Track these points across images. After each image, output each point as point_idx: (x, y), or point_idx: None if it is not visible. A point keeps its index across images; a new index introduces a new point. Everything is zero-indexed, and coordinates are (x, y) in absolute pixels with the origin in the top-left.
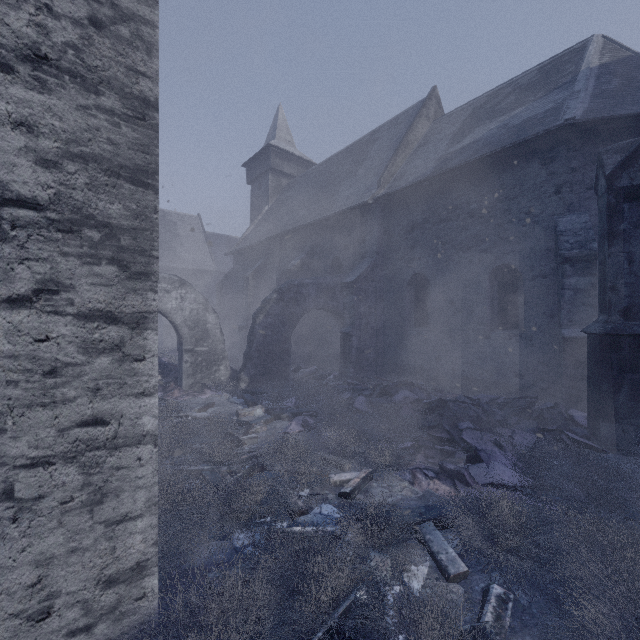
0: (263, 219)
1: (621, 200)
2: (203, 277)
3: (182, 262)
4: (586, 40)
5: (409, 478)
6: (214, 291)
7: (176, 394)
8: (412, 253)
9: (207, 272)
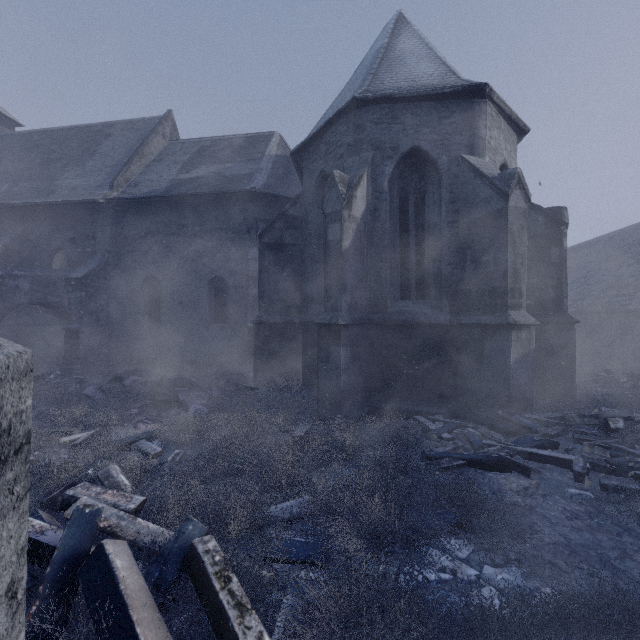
0: None
1: (265, 249)
2: None
3: None
4: (272, 132)
5: (133, 427)
6: None
7: None
8: (146, 257)
9: None
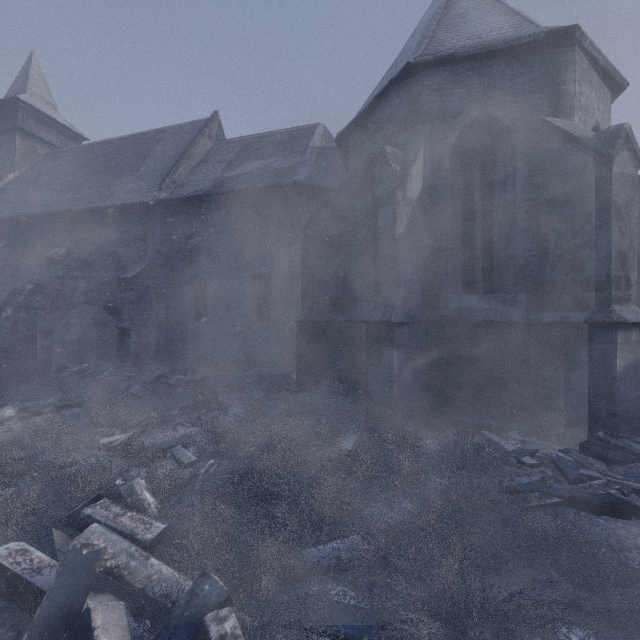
0: (6, 189)
1: (308, 242)
2: None
3: None
4: (316, 124)
5: (171, 429)
6: None
7: None
8: (192, 256)
9: None
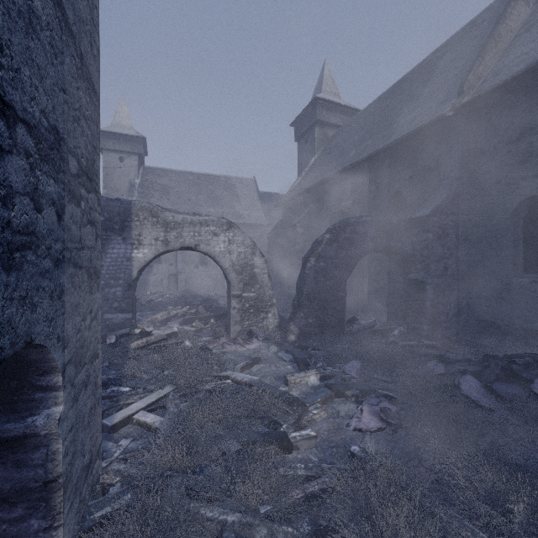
0: (310, 170)
1: None
2: (257, 230)
3: (240, 218)
4: None
5: None
6: (266, 242)
7: (223, 342)
8: (521, 170)
9: (260, 225)
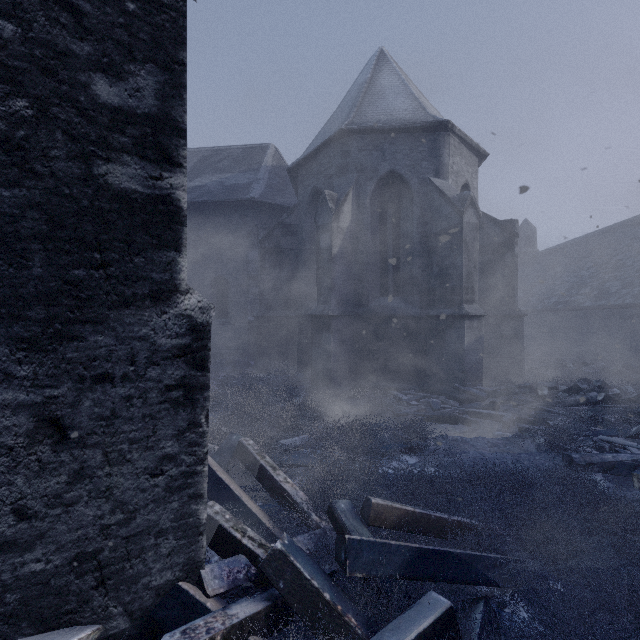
0: None
1: (265, 253)
2: None
3: None
4: (268, 144)
5: None
6: None
7: None
8: None
9: None
